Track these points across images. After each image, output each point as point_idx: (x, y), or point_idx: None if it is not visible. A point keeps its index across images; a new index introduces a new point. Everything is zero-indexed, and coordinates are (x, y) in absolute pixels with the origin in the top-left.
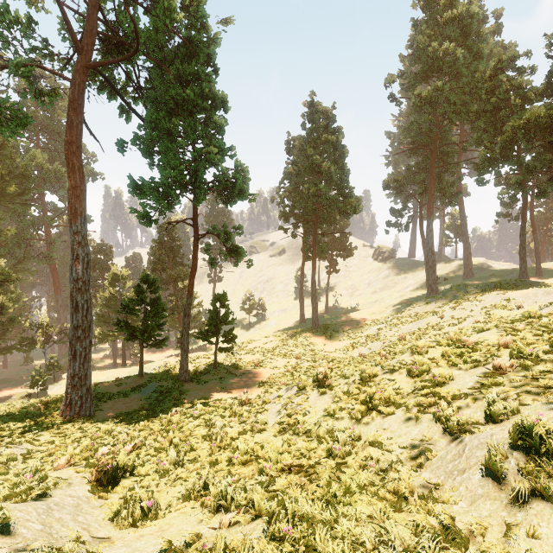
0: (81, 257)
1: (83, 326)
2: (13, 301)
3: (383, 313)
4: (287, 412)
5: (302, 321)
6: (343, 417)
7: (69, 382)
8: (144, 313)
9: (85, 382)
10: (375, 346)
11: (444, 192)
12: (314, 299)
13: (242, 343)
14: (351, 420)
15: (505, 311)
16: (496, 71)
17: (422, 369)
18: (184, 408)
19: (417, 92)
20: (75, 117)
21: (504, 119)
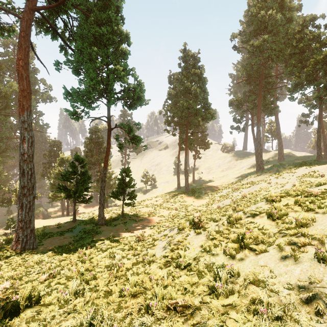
0: (27, 138)
1: (28, 186)
2: None
3: (229, 182)
4: (170, 248)
5: (179, 188)
6: (218, 253)
7: (18, 225)
8: (76, 180)
9: (29, 225)
10: (226, 202)
11: (267, 107)
12: (186, 173)
13: (141, 201)
14: (225, 256)
15: (313, 178)
16: (302, 27)
17: (282, 213)
18: (98, 243)
19: (251, 43)
20: (24, 42)
21: (307, 58)
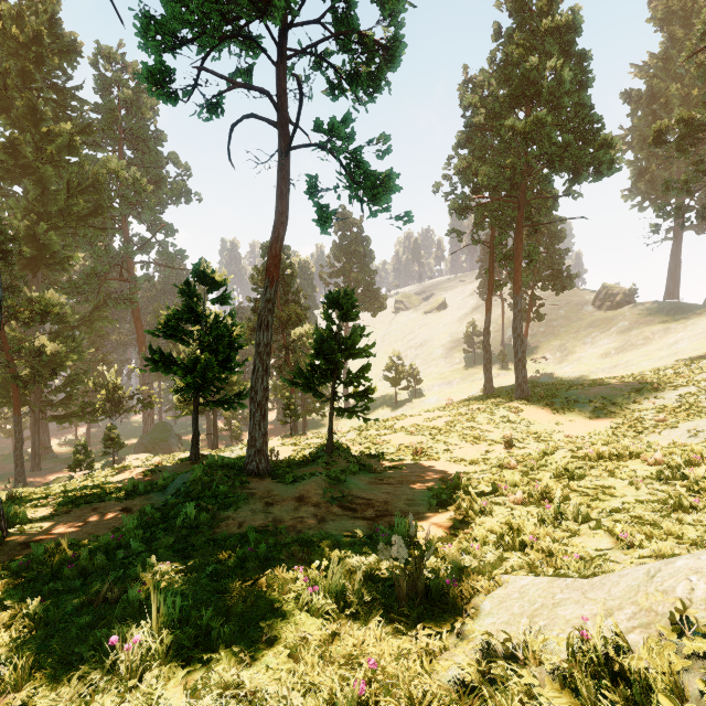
0: None
1: None
2: (76, 352)
3: (659, 374)
4: None
5: (489, 391)
6: None
7: None
8: (200, 339)
9: None
10: None
11: None
12: (518, 343)
13: (386, 419)
14: None
15: None
16: None
17: None
18: (189, 560)
19: None
20: None
21: None
